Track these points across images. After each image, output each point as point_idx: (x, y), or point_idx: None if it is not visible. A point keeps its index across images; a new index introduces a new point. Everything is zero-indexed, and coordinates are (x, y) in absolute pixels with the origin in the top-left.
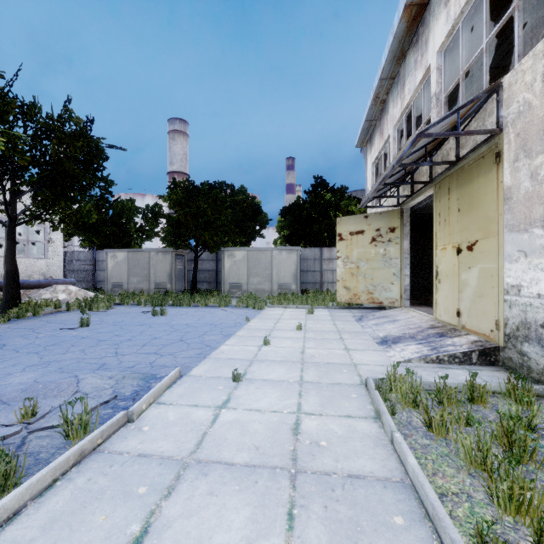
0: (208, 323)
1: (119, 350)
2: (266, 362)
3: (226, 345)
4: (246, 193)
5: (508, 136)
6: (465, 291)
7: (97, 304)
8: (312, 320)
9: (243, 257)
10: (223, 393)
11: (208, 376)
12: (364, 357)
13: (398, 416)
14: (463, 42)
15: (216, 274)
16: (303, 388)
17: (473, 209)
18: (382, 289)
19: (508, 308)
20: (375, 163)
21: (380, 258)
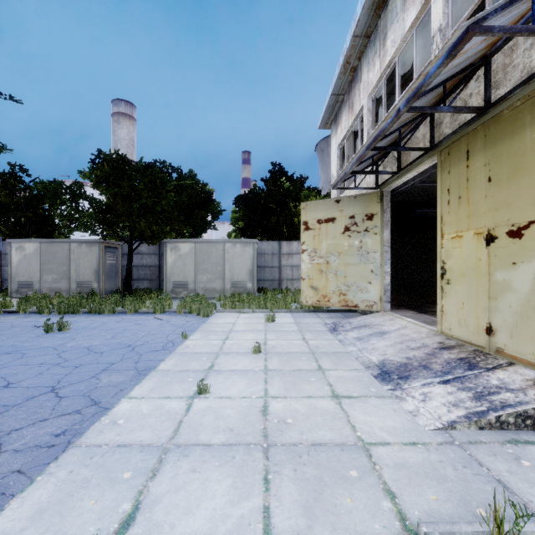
0: (124, 344)
1: None
2: (193, 454)
3: (130, 399)
4: (195, 178)
5: None
6: (504, 297)
7: None
8: (273, 332)
9: (190, 250)
10: None
11: None
12: (371, 418)
13: None
14: None
15: (159, 270)
16: None
17: (524, 174)
18: (358, 289)
19: None
20: (341, 145)
21: (355, 252)
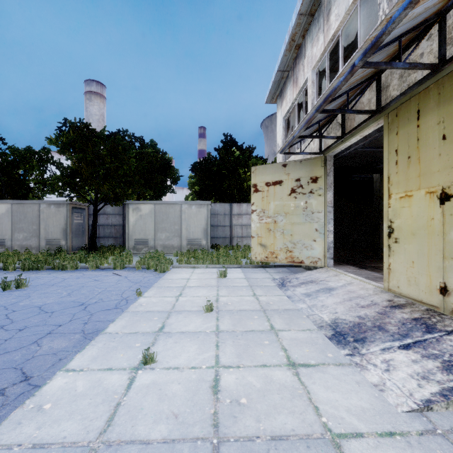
0: (78, 302)
1: None
2: None
3: (66, 372)
4: (156, 147)
5: None
6: None
7: None
8: (225, 287)
9: (150, 211)
10: None
11: None
12: (334, 395)
13: None
14: None
15: (123, 229)
16: None
17: None
18: (303, 247)
19: None
20: (286, 117)
21: (300, 212)
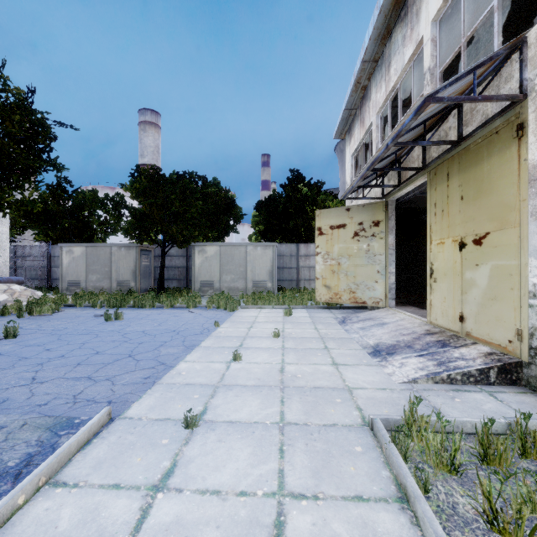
0: (170, 329)
1: (39, 374)
2: (235, 389)
3: (186, 362)
4: (219, 185)
5: (536, 102)
6: (471, 292)
7: (39, 307)
8: (290, 323)
9: (215, 252)
10: (166, 453)
11: (151, 417)
12: (358, 376)
13: (432, 492)
14: (465, 5)
15: (186, 271)
16: (285, 436)
17: (483, 196)
18: (366, 288)
19: (536, 315)
20: (354, 155)
21: (363, 254)
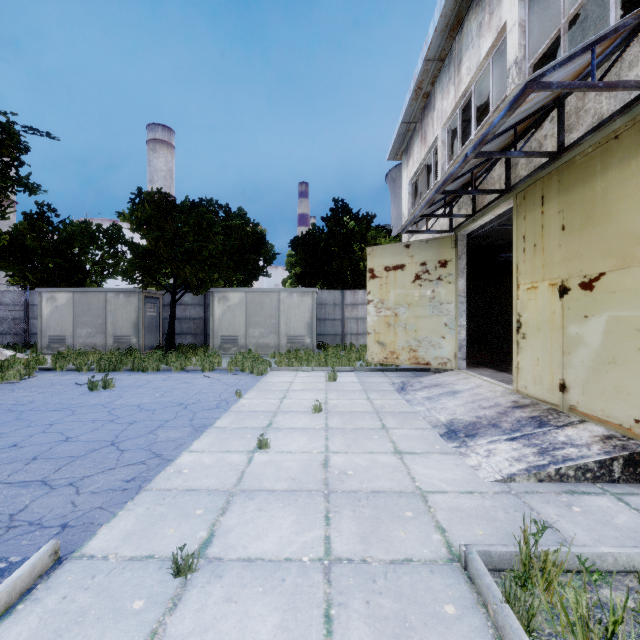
0: (175, 402)
1: None
2: (258, 497)
3: (191, 452)
4: (245, 217)
5: None
6: (576, 352)
7: (1, 372)
8: (335, 391)
9: (240, 300)
10: (135, 631)
11: (124, 555)
12: (431, 471)
13: None
14: None
15: (204, 323)
16: (332, 586)
17: (595, 223)
18: (430, 345)
19: None
20: (413, 180)
21: (426, 303)
